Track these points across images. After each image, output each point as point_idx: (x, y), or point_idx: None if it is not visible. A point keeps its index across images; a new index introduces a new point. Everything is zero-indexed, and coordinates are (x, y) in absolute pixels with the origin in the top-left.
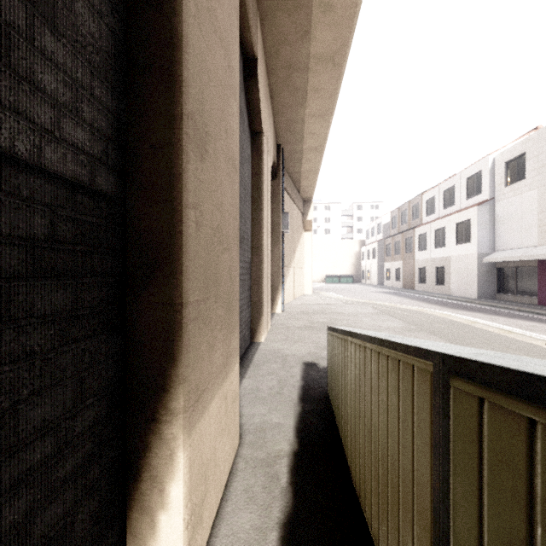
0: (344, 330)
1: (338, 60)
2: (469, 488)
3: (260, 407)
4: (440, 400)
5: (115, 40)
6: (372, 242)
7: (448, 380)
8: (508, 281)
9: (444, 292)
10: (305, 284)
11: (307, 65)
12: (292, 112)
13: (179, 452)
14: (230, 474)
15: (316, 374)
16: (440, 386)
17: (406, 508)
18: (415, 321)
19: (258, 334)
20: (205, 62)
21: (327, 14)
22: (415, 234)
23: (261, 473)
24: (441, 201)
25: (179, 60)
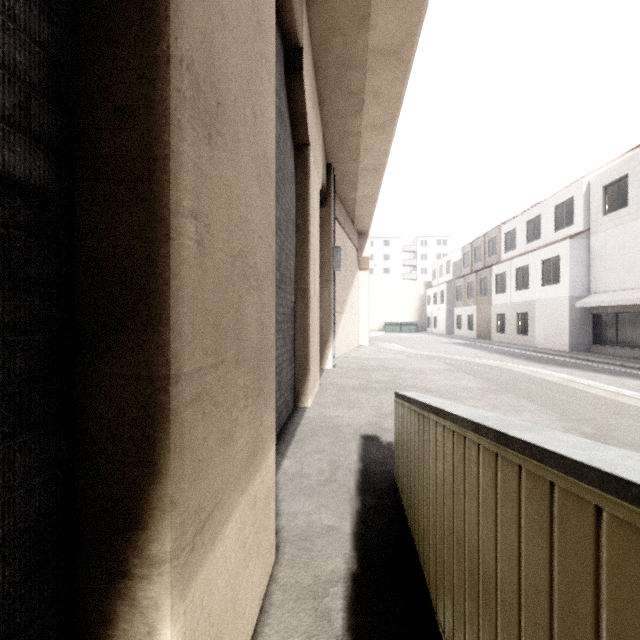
0: (422, 402)
1: (403, 55)
2: None
3: (305, 501)
4: None
5: None
6: (439, 284)
7: None
8: (607, 331)
9: (528, 343)
10: (361, 333)
11: (365, 61)
12: (345, 122)
13: (164, 628)
14: (261, 612)
15: (378, 451)
16: None
17: None
18: (496, 379)
19: (303, 398)
20: None
21: None
22: (491, 273)
23: (305, 609)
24: (523, 234)
25: None
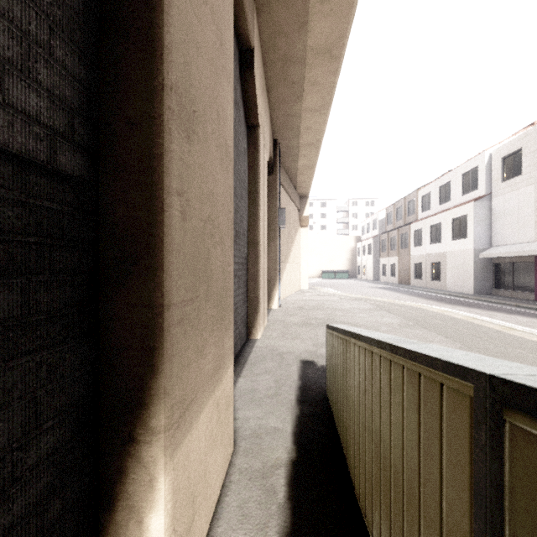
0: (345, 330)
1: (335, 53)
2: None
3: (256, 409)
4: (487, 436)
5: None
6: (367, 238)
7: (501, 413)
8: (505, 277)
9: (440, 287)
10: (302, 279)
11: (304, 57)
12: (288, 106)
13: (160, 477)
14: (223, 487)
15: (313, 373)
16: (487, 418)
17: None
18: (412, 317)
19: (254, 331)
20: (192, 32)
21: (324, 3)
22: (410, 229)
23: (256, 485)
24: (437, 197)
25: (160, 22)
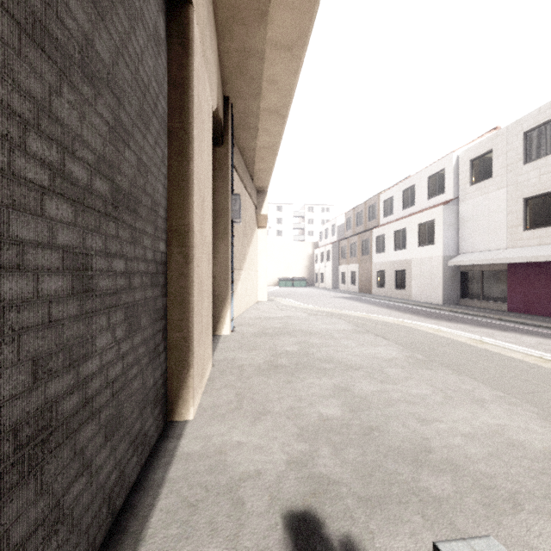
0: None
1: None
2: None
3: None
4: None
5: None
6: (326, 244)
7: None
8: (473, 286)
9: (405, 296)
10: (259, 290)
11: None
12: (246, 32)
13: None
14: None
15: None
16: None
17: None
18: (411, 343)
19: (181, 406)
20: None
21: None
22: (372, 235)
23: None
24: (400, 201)
25: None
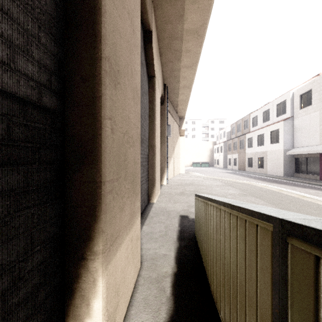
0: (205, 197)
1: (200, 33)
2: (306, 321)
3: (153, 243)
4: (279, 252)
5: (57, 7)
6: (220, 143)
7: (286, 239)
8: (302, 166)
9: (263, 172)
10: (180, 167)
11: (182, 35)
12: (172, 64)
13: (99, 279)
14: (134, 288)
15: (187, 222)
16: (279, 242)
17: (251, 320)
18: (246, 189)
19: (152, 198)
20: (117, 25)
21: (194, 4)
22: (245, 137)
23: (154, 287)
24: (261, 118)
25: (99, 21)
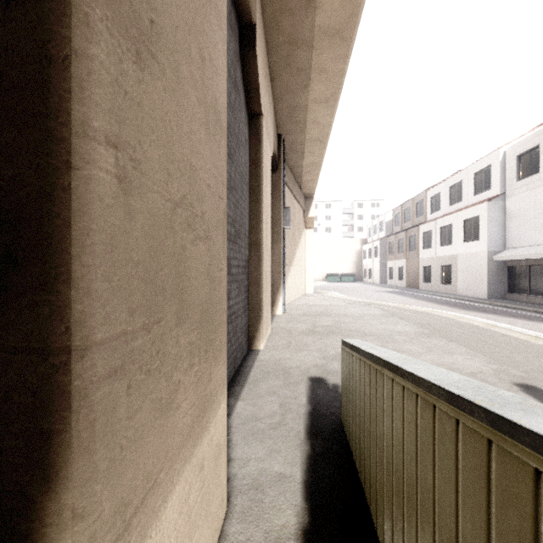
0: (375, 356)
1: (346, 34)
2: None
3: (257, 446)
4: None
5: None
6: (374, 240)
7: None
8: (521, 281)
9: (451, 291)
10: (307, 283)
11: (311, 40)
12: (294, 97)
13: None
14: None
15: (325, 394)
16: None
17: None
18: (427, 324)
19: (256, 341)
20: None
21: None
22: (419, 231)
23: None
24: (447, 198)
25: None
